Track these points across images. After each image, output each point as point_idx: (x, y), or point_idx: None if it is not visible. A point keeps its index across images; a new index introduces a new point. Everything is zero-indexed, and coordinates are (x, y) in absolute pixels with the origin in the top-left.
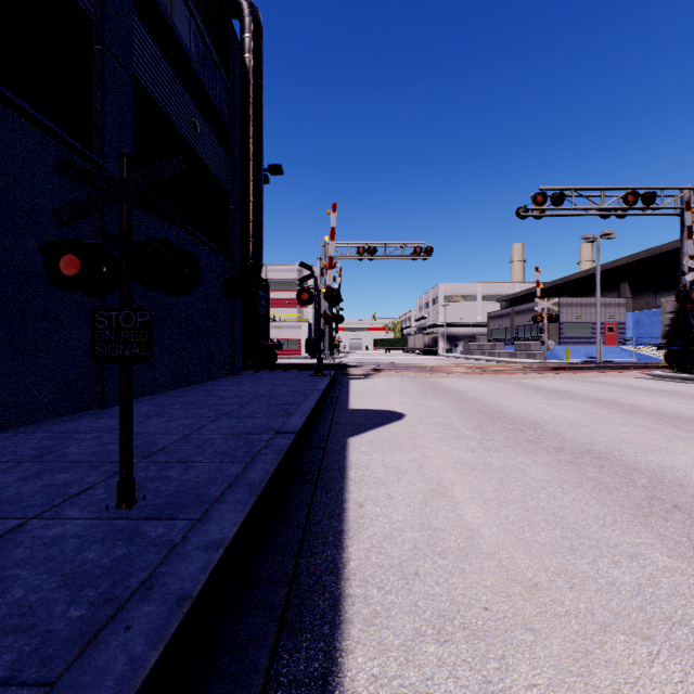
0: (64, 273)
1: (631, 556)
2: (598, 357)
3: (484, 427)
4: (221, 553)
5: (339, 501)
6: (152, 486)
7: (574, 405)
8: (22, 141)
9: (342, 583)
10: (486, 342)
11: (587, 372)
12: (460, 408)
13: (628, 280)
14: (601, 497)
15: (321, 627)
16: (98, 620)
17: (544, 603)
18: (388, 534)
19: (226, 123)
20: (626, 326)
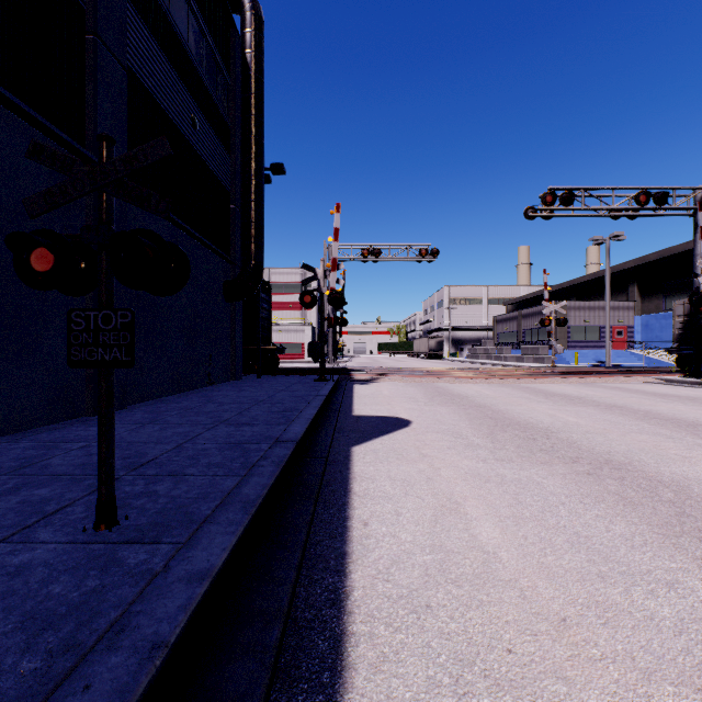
0: (36, 269)
1: (668, 585)
2: (607, 361)
3: (494, 435)
4: (207, 586)
5: (342, 518)
6: (137, 503)
7: (586, 411)
8: (7, 133)
9: (344, 619)
10: (492, 346)
11: (597, 377)
12: (468, 414)
13: (637, 283)
14: (626, 513)
15: (320, 675)
16: (53, 676)
17: (576, 643)
18: (396, 557)
19: (226, 120)
20: (635, 330)
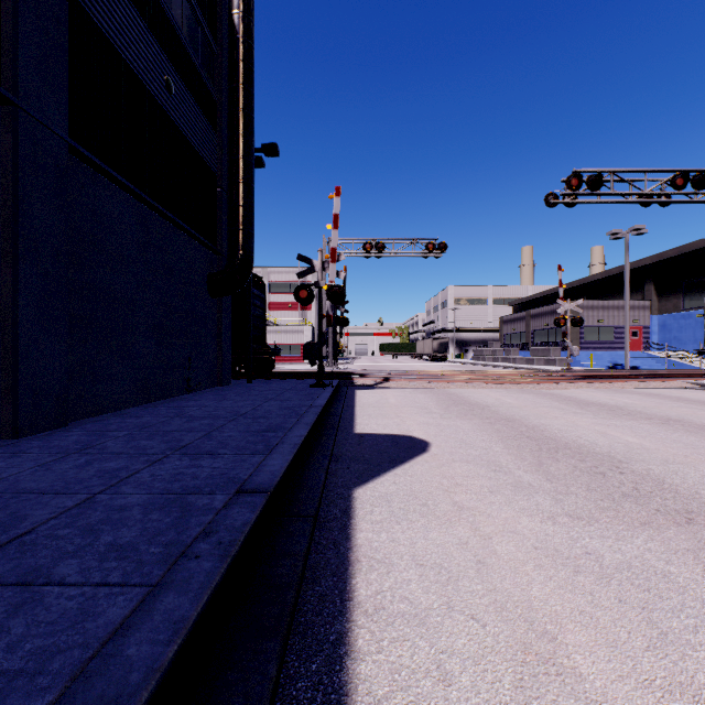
0: None
1: None
2: (626, 363)
3: (546, 467)
4: None
5: (334, 695)
6: None
7: (641, 426)
8: None
9: None
10: (499, 347)
11: (624, 381)
12: (498, 432)
13: (653, 281)
14: None
15: None
16: None
17: None
18: None
19: (211, 91)
20: (651, 331)
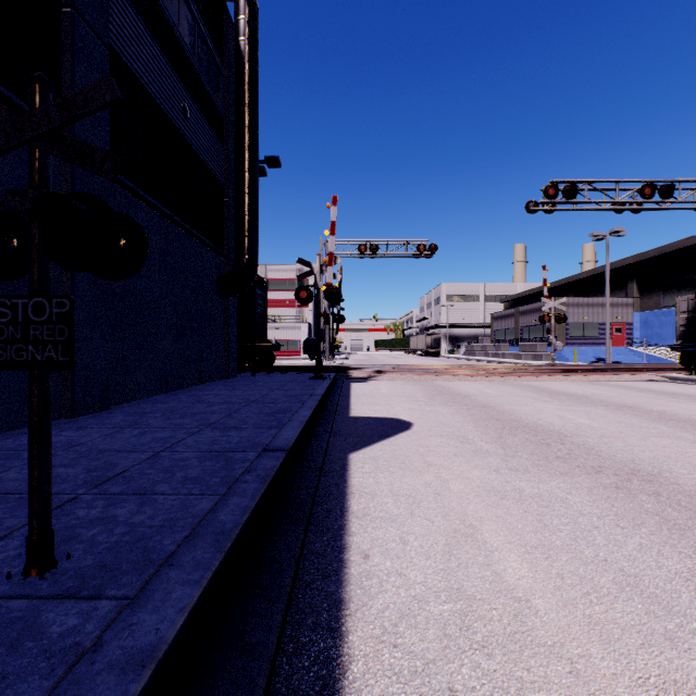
0: None
1: None
2: (607, 358)
3: (503, 440)
4: (146, 678)
5: (338, 548)
6: (87, 534)
7: (596, 411)
8: None
9: None
10: (489, 343)
11: (599, 374)
12: (472, 415)
13: (636, 279)
14: (674, 541)
15: None
16: None
17: None
18: (405, 607)
19: (219, 110)
20: (634, 327)
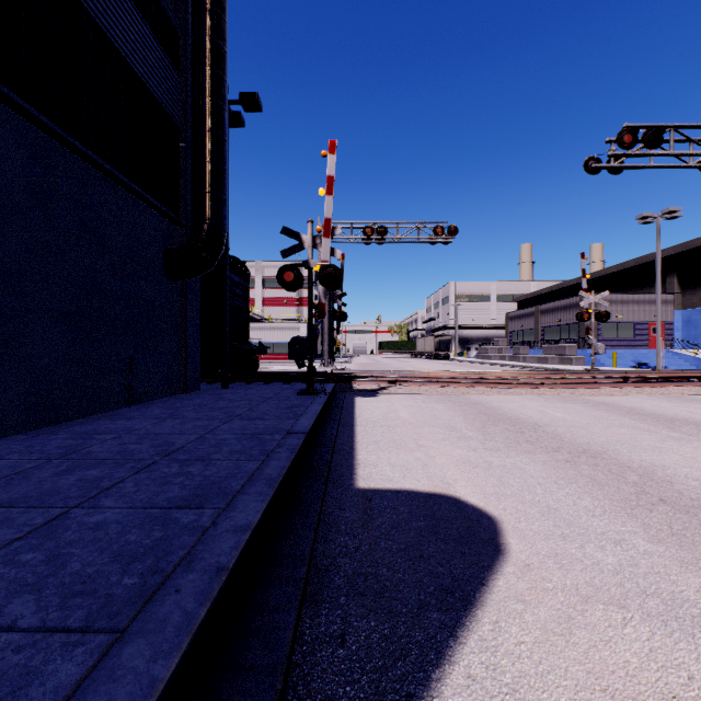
0: None
1: None
2: (658, 363)
3: None
4: None
5: None
6: None
7: None
8: None
9: None
10: (506, 345)
11: (680, 385)
12: (599, 485)
13: (677, 273)
14: None
15: None
16: None
17: None
18: None
19: (170, 17)
20: (674, 327)
